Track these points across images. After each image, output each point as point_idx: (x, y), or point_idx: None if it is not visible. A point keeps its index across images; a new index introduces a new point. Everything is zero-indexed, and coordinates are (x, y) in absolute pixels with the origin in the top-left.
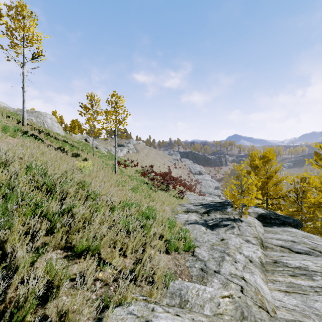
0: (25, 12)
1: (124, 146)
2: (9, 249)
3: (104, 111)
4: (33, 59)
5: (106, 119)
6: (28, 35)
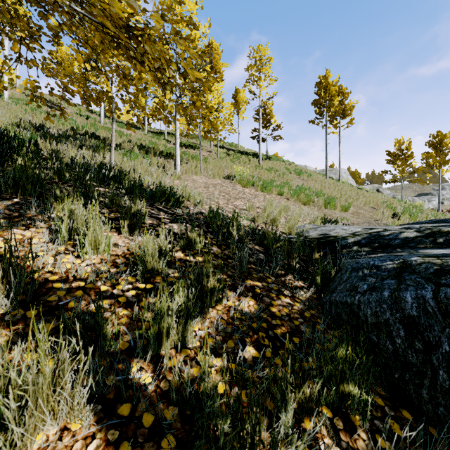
0: (344, 93)
1: (432, 195)
2: (428, 216)
3: (424, 155)
4: (347, 127)
5: (427, 163)
6: (346, 110)
